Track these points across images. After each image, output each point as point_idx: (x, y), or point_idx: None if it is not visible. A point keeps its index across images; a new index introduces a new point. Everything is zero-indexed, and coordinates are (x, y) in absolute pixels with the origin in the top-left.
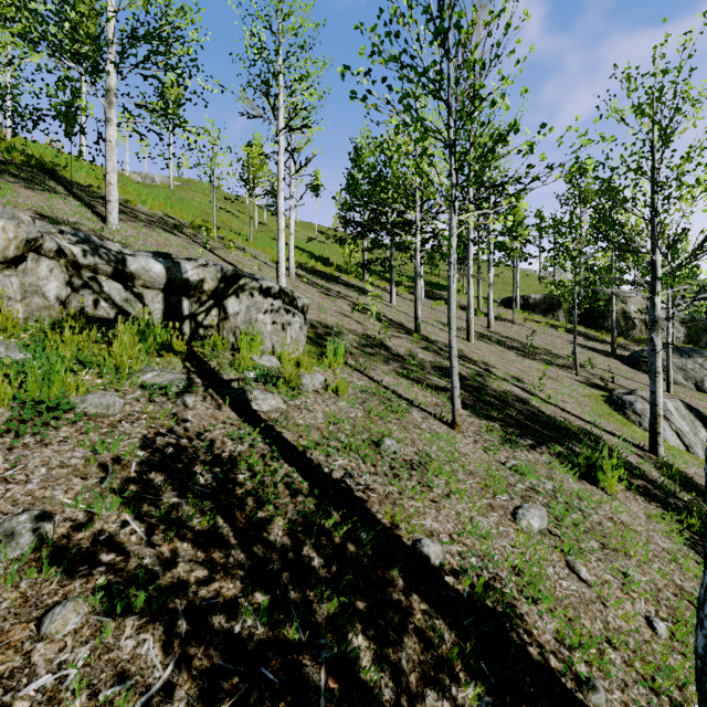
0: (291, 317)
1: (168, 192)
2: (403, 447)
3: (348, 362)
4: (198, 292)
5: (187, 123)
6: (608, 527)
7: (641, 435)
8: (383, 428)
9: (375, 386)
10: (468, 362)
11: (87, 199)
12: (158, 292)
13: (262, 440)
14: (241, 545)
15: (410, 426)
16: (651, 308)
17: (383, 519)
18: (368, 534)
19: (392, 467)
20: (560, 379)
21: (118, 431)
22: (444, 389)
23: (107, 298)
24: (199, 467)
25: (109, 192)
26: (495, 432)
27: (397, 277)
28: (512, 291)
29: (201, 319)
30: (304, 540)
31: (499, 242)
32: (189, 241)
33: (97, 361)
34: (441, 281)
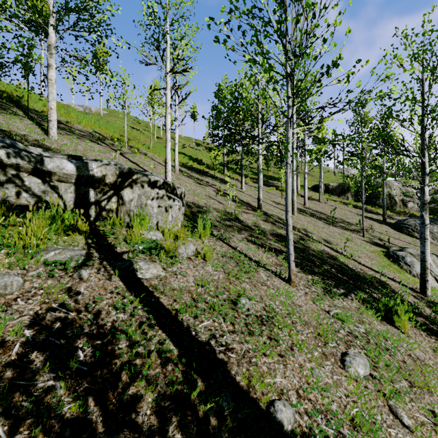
0: (172, 202)
1: (99, 117)
2: (254, 304)
3: (213, 233)
4: (101, 184)
5: (104, 67)
6: (410, 365)
7: (412, 280)
8: (239, 287)
9: (232, 251)
10: (294, 230)
11: (39, 120)
12: (70, 184)
13: (142, 307)
14: (108, 433)
15: (258, 284)
16: (421, 194)
17: (241, 382)
18: (229, 408)
19: (247, 324)
20: (354, 240)
21: (11, 309)
22: (280, 251)
23: (28, 190)
24: (81, 341)
25: (50, 114)
26: (318, 284)
27: (245, 172)
28: (317, 180)
29: (104, 205)
30: (170, 418)
31: (311, 150)
32: (107, 148)
33: (7, 243)
34: (272, 174)
